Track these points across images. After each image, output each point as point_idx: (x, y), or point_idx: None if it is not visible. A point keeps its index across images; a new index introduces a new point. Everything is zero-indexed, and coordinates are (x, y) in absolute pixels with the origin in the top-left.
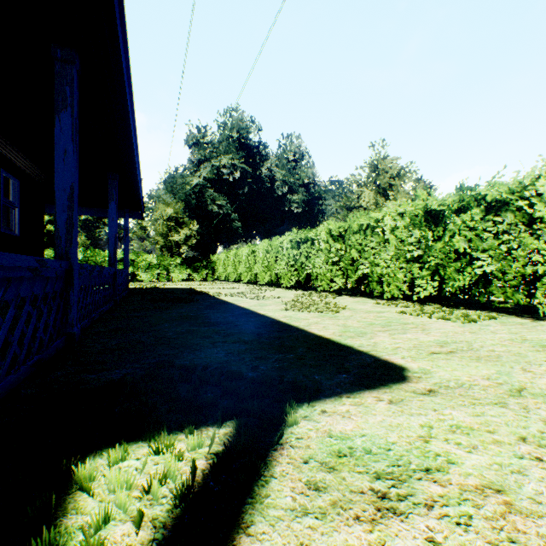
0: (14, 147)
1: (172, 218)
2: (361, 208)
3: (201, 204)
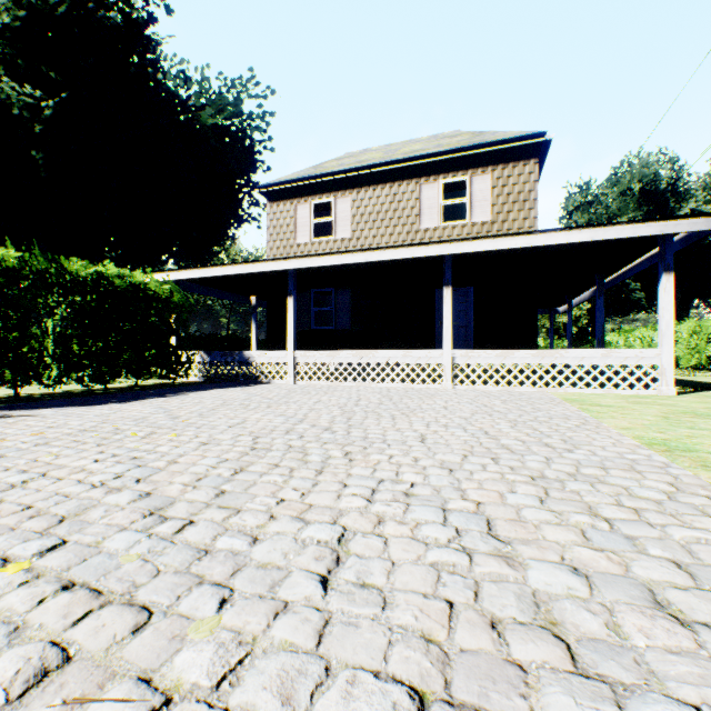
0: None
1: None
2: None
3: None
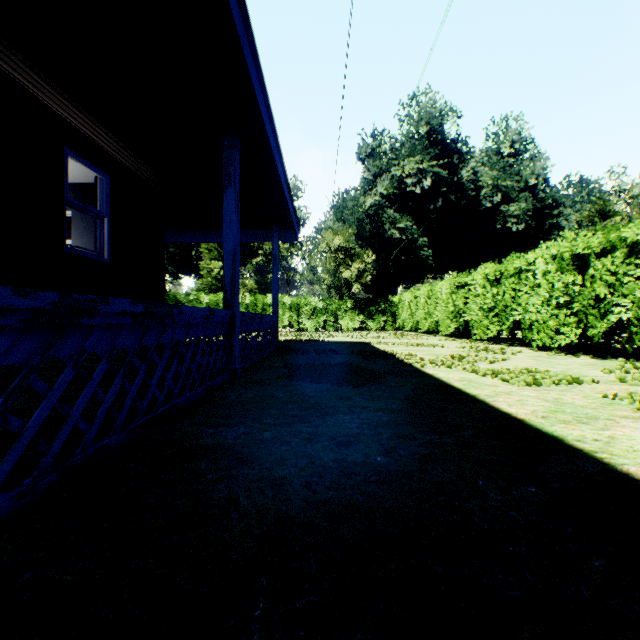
0: (69, 97)
1: (341, 250)
2: None
3: (377, 231)
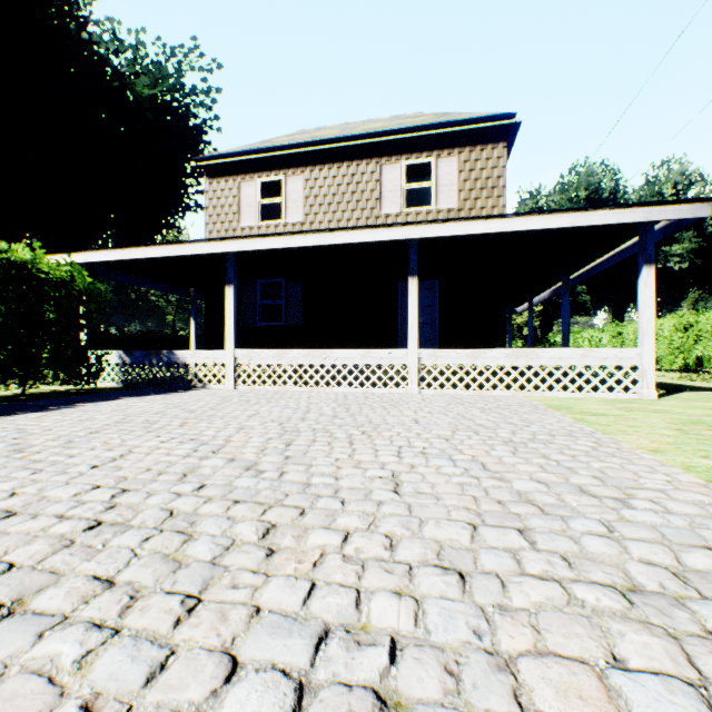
0: None
1: None
2: None
3: None
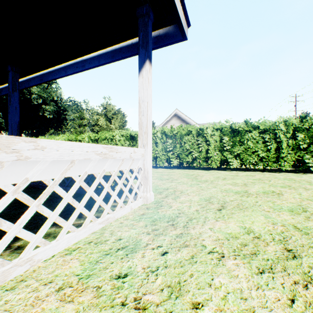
0: None
1: None
2: (99, 125)
3: None
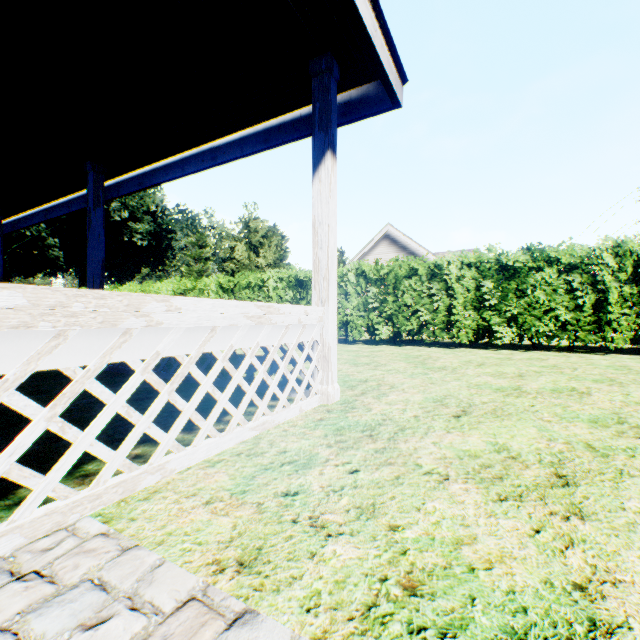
0: None
1: None
2: (235, 260)
3: None
